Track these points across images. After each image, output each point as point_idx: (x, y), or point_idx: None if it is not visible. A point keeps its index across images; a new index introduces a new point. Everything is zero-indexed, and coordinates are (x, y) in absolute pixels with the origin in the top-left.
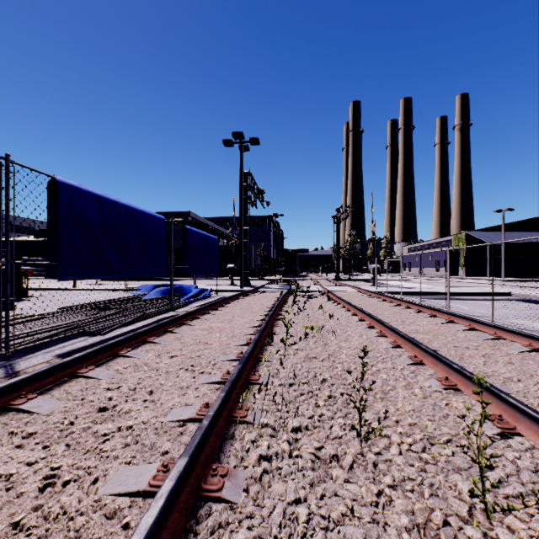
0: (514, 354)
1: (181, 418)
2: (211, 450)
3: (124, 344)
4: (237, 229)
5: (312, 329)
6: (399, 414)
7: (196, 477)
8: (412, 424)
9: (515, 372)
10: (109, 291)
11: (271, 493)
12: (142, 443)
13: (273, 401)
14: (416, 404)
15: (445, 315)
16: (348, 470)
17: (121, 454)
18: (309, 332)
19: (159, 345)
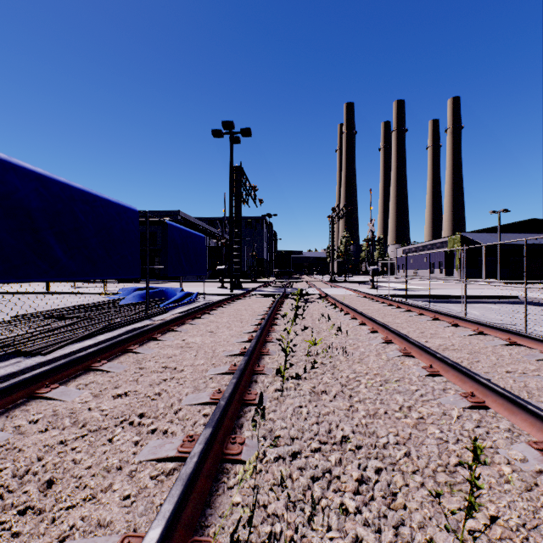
0: None
1: None
2: None
3: (49, 377)
4: (228, 228)
5: (314, 345)
6: (501, 537)
7: None
8: None
9: None
10: (85, 295)
11: None
12: None
13: (264, 511)
14: (522, 508)
15: (470, 324)
16: None
17: None
18: (311, 348)
19: (106, 375)
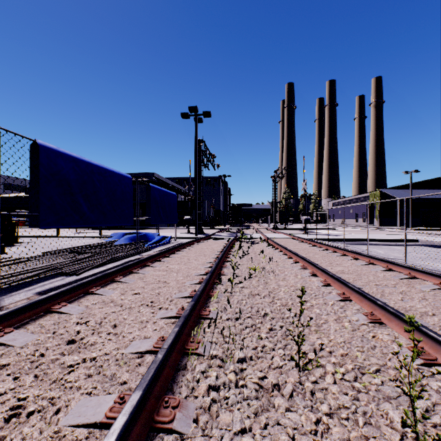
0: (426, 292)
1: (139, 351)
2: (165, 382)
3: (94, 283)
4: (193, 187)
5: (254, 270)
6: (332, 346)
7: (150, 408)
8: (344, 355)
9: (430, 307)
10: (87, 238)
11: (219, 423)
12: (103, 374)
13: (221, 334)
14: (346, 336)
15: (365, 258)
16: (288, 399)
17: (83, 385)
18: (252, 272)
19: (125, 284)
